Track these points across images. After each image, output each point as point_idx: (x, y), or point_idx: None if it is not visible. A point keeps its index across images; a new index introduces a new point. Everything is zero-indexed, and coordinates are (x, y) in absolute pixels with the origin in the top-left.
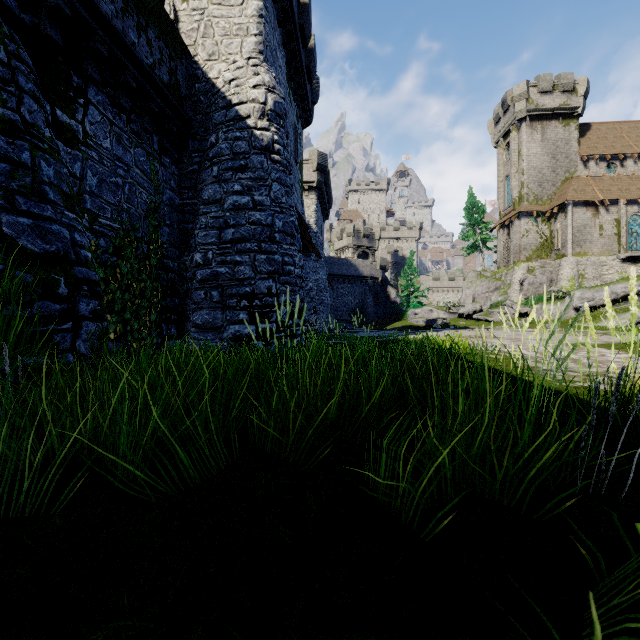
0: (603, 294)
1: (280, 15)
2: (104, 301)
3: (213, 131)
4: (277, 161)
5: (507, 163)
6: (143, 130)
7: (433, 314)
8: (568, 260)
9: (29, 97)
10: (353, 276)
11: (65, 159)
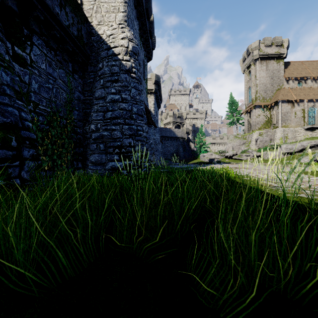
0: (297, 146)
1: (135, 2)
2: (42, 149)
3: (101, 61)
4: (134, 77)
5: (249, 81)
6: (63, 60)
7: (212, 156)
8: (279, 129)
9: None
10: (172, 137)
11: (19, 73)
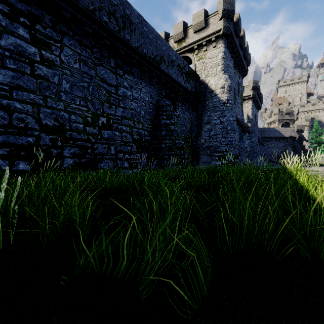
0: None
1: (230, 50)
2: None
3: (207, 100)
4: (228, 106)
5: None
6: (188, 107)
7: None
8: None
9: (175, 116)
10: (277, 137)
11: None
